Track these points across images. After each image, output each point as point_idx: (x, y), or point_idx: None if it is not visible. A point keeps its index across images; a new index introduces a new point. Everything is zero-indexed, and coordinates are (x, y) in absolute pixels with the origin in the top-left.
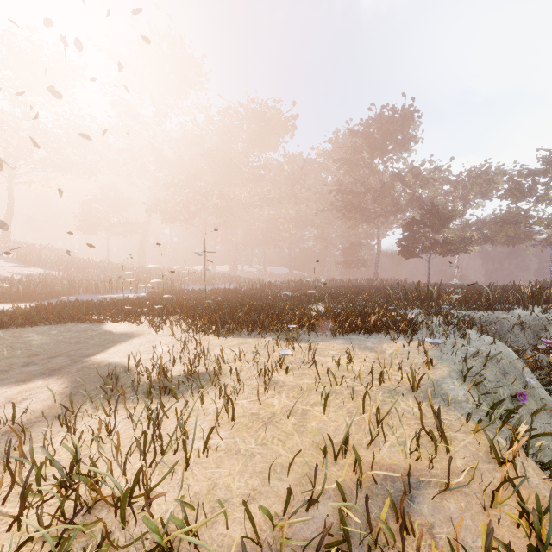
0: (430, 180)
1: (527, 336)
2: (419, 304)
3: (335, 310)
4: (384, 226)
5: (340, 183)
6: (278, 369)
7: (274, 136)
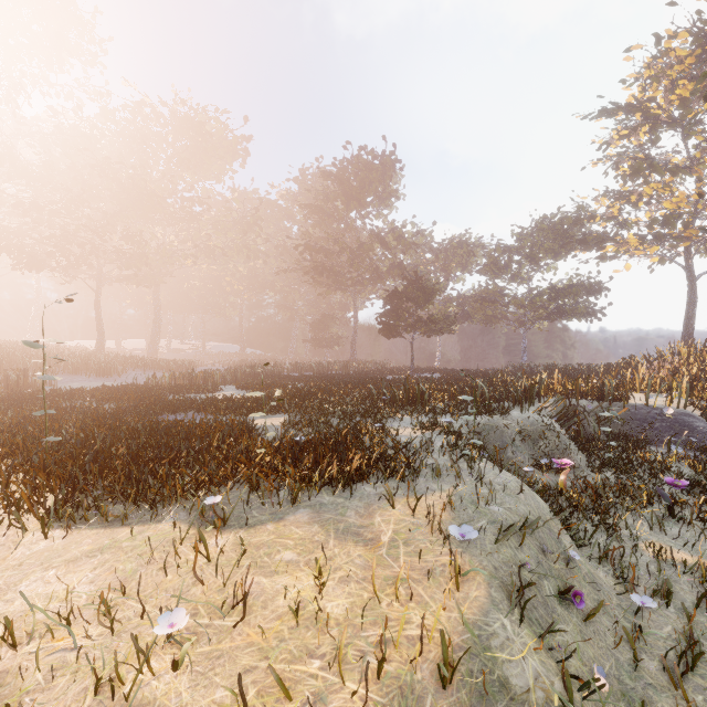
0: (412, 245)
1: (528, 447)
2: (410, 409)
3: (297, 439)
4: (361, 296)
5: (308, 236)
6: (159, 646)
7: (217, 160)
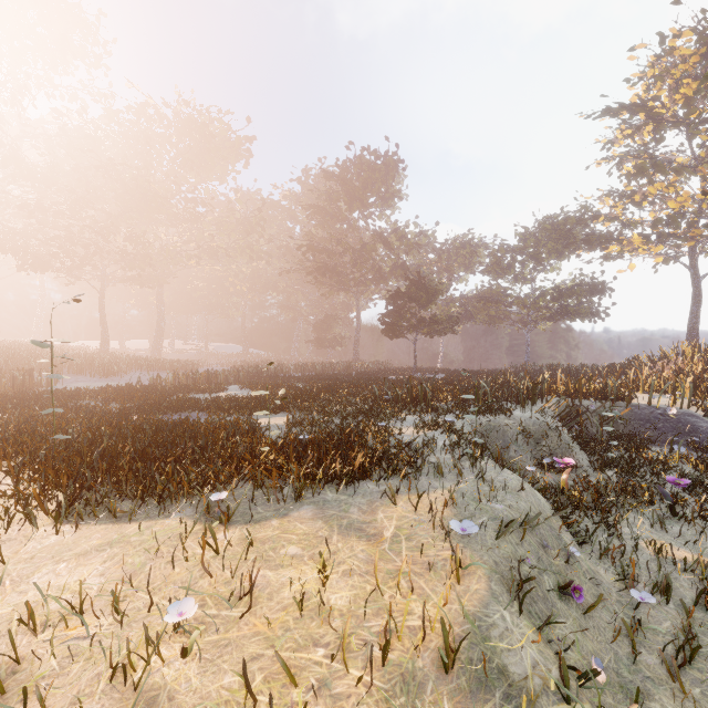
0: (415, 246)
1: (530, 446)
2: (412, 409)
3: (300, 438)
4: (364, 296)
5: (311, 237)
6: (169, 635)
7: (220, 161)
